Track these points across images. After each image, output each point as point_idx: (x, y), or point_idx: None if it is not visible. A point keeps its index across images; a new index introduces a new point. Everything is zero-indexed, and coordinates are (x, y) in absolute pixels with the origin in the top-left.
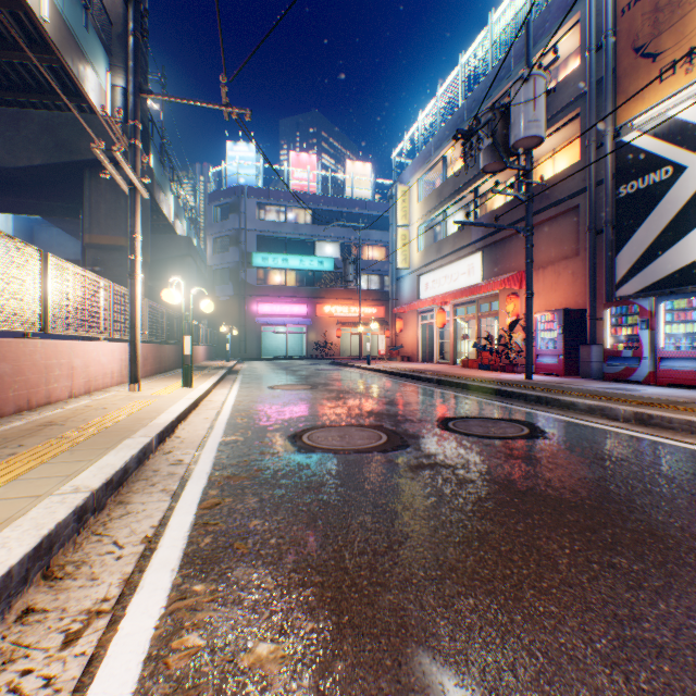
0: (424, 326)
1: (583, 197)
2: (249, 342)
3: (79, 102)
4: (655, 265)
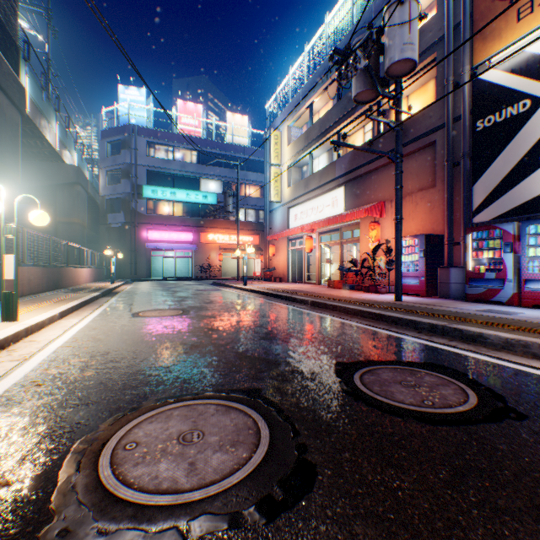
0: (294, 251)
1: (440, 133)
2: (140, 264)
3: None
4: (513, 193)
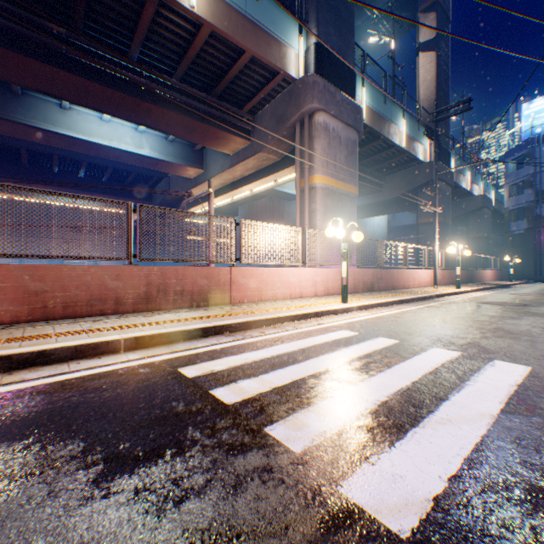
0: None
1: None
2: (543, 266)
3: (414, 162)
4: None
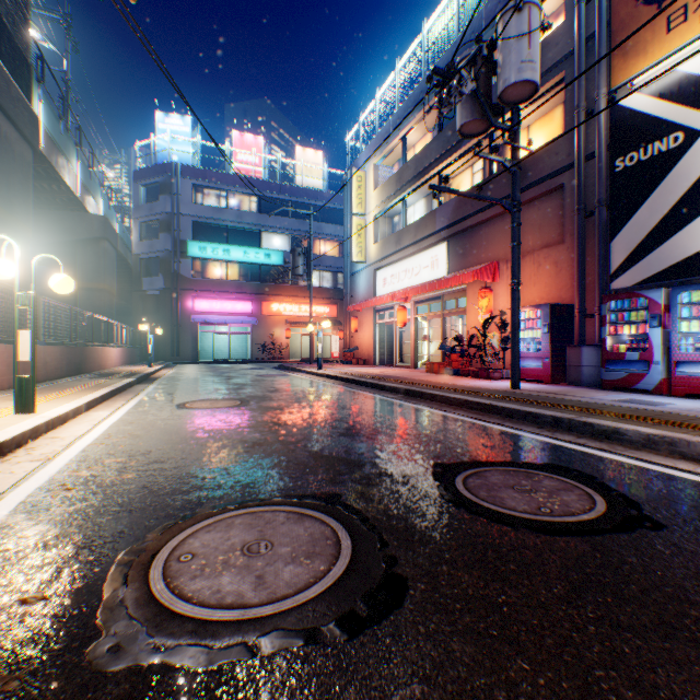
0: (382, 326)
1: (569, 174)
2: (184, 343)
3: None
4: (661, 251)
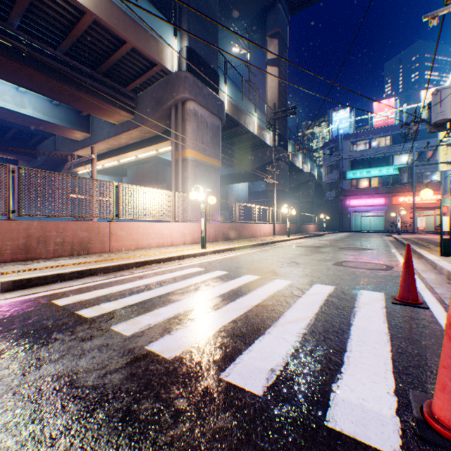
0: None
1: None
2: (344, 222)
3: (264, 145)
4: None
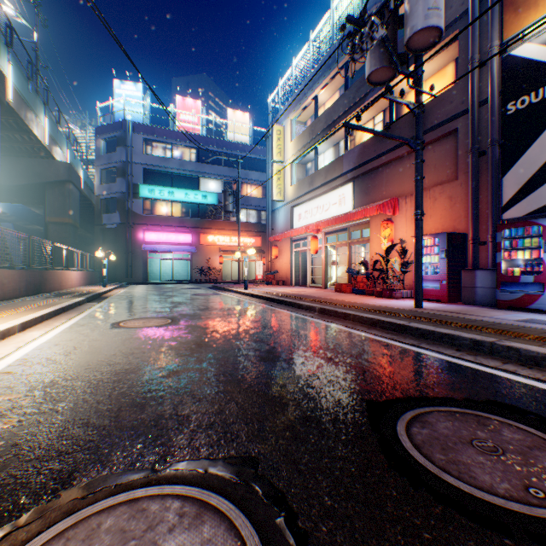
0: (297, 253)
1: (462, 120)
2: (136, 267)
3: None
4: None
